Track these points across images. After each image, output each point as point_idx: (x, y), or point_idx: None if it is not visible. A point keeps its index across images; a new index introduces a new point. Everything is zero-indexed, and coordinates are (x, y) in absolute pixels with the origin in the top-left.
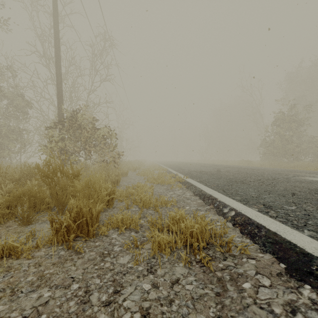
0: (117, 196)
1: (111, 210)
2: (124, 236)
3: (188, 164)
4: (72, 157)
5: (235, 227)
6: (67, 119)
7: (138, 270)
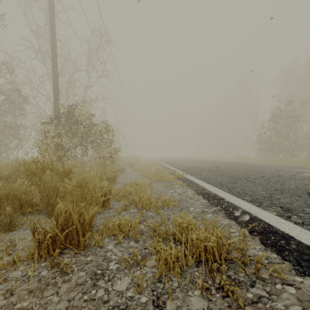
0: (113, 195)
1: (107, 212)
2: (122, 247)
3: (185, 160)
4: (68, 153)
5: (253, 236)
6: (63, 114)
7: (141, 303)
